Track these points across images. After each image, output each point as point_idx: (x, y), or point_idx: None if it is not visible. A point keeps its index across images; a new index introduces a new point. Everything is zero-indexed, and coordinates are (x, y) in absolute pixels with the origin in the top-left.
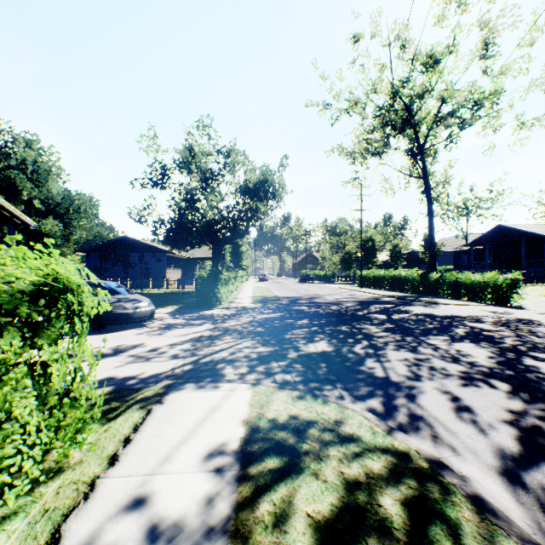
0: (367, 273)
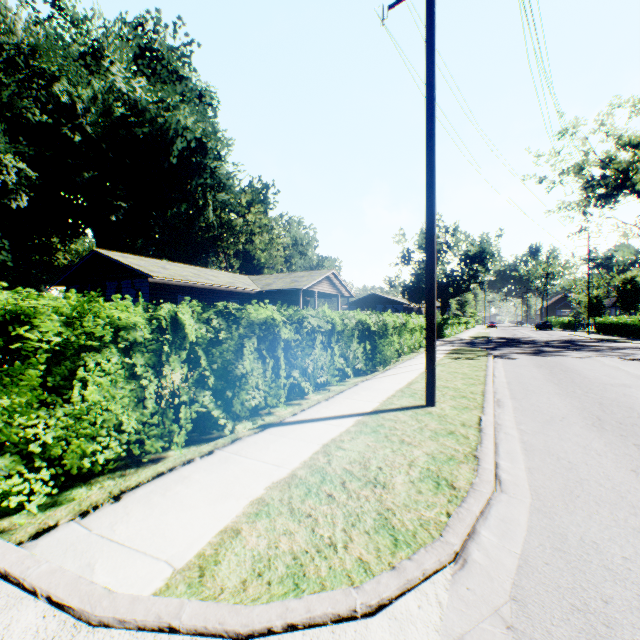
0: (602, 320)
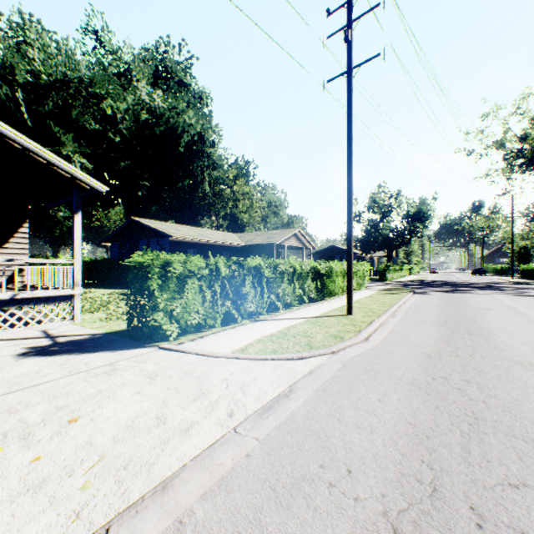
0: (525, 267)
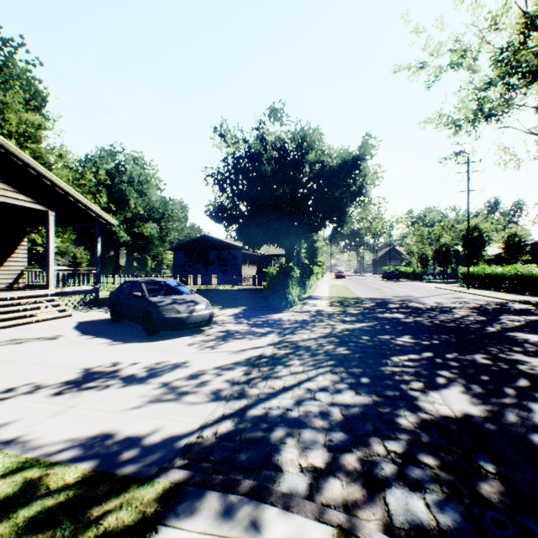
0: (475, 270)
